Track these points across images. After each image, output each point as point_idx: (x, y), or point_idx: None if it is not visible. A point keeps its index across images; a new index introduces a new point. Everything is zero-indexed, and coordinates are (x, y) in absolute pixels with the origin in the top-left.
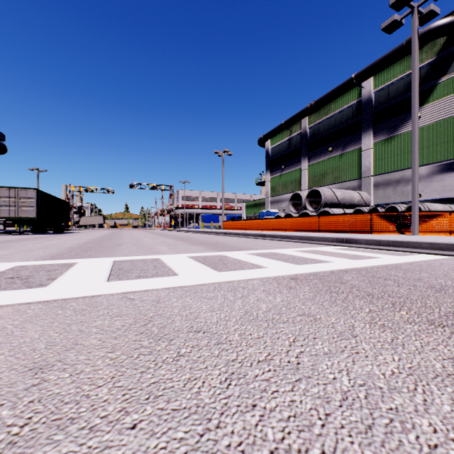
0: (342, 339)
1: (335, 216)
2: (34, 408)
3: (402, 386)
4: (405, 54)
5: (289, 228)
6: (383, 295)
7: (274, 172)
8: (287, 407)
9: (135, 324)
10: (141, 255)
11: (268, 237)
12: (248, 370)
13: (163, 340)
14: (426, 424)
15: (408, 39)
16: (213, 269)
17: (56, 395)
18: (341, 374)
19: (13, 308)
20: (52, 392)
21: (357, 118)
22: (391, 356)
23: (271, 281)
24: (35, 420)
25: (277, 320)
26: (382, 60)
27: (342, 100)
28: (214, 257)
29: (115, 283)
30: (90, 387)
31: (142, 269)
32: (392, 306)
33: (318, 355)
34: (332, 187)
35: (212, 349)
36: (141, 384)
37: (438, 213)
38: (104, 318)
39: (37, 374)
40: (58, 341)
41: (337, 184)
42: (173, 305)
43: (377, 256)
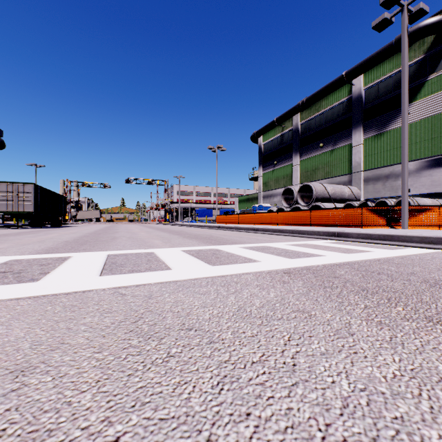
0: (339, 337)
1: (327, 210)
2: (10, 418)
3: (406, 391)
4: (394, 52)
5: (281, 222)
6: (378, 290)
7: (267, 168)
8: (284, 416)
9: (125, 321)
10: (135, 248)
11: (261, 231)
12: (242, 373)
13: (153, 338)
14: (436, 436)
15: (397, 37)
16: (206, 263)
17: (35, 402)
18: (340, 377)
19: (2, 304)
20: (32, 399)
21: (347, 114)
22: (391, 356)
23: (264, 276)
24: (9, 432)
25: (271, 316)
26: (372, 58)
27: (333, 97)
28: (208, 250)
29: (107, 277)
30: (73, 393)
31: (136, 263)
32: (388, 302)
33: (314, 355)
34: (323, 182)
35: (204, 349)
36: (127, 388)
37: (427, 207)
38: (94, 315)
39: (17, 377)
40: (44, 340)
41: (328, 179)
42: (165, 300)
43: (369, 250)
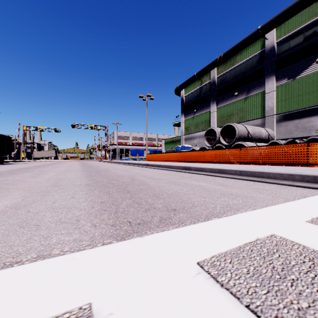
0: None
1: (260, 148)
2: None
3: None
4: (310, 2)
5: (207, 159)
6: None
7: (188, 115)
8: None
9: None
10: None
11: (194, 170)
12: None
13: None
14: None
15: None
16: None
17: None
18: None
19: None
20: None
21: (260, 66)
22: None
23: None
24: None
25: None
26: (288, 10)
27: (247, 52)
28: None
29: None
30: None
31: None
32: None
33: None
34: None
35: None
36: None
37: None
38: None
39: None
40: None
41: (242, 122)
42: None
43: None
